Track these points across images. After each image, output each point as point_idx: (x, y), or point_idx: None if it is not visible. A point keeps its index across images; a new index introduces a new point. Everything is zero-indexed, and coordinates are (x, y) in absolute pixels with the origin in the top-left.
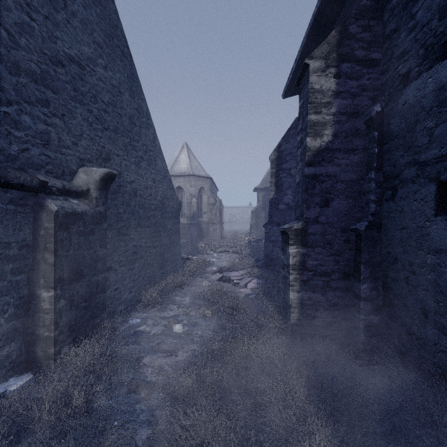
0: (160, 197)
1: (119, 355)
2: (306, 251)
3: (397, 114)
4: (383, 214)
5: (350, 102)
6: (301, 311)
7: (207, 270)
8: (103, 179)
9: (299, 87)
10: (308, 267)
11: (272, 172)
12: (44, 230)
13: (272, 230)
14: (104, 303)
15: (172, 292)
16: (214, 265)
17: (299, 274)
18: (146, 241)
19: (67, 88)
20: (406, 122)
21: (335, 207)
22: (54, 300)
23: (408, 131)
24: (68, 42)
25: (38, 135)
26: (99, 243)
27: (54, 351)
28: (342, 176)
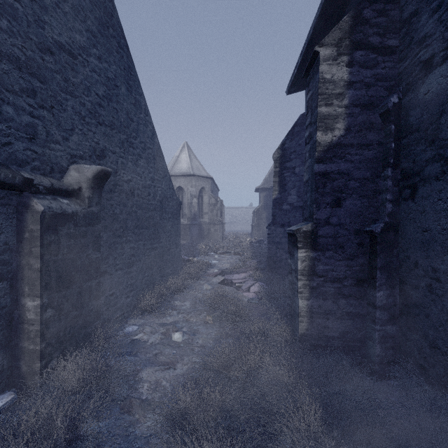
0: (160, 197)
1: (112, 370)
2: (316, 255)
3: (417, 105)
4: (401, 215)
5: (364, 93)
6: (310, 320)
7: (208, 272)
8: (96, 177)
9: (304, 83)
10: (318, 272)
11: (276, 171)
12: (29, 233)
13: (275, 231)
14: (98, 310)
15: (172, 297)
16: (215, 267)
17: (309, 280)
18: (144, 243)
19: (56, 78)
20: (429, 113)
21: (348, 207)
22: (40, 310)
23: (432, 123)
24: (58, 28)
25: (23, 127)
26: (92, 246)
27: (40, 366)
28: (355, 173)
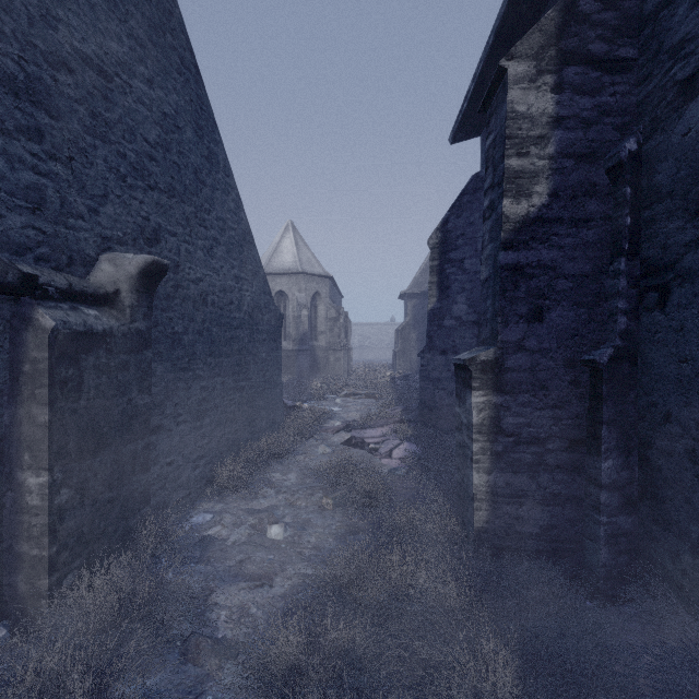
0: (248, 306)
1: (168, 589)
2: (503, 401)
3: (669, 154)
4: (641, 335)
5: (581, 135)
6: (493, 506)
7: (326, 426)
8: (144, 274)
9: (478, 124)
10: (505, 428)
11: (433, 265)
12: (30, 364)
13: (432, 361)
14: (147, 490)
15: (268, 466)
16: (336, 418)
17: (490, 440)
18: (223, 380)
19: (78, 111)
20: (691, 166)
21: (554, 323)
22: (49, 491)
23: (695, 183)
24: (81, 30)
25: (21, 191)
26: (137, 385)
27: (49, 584)
28: (566, 267)
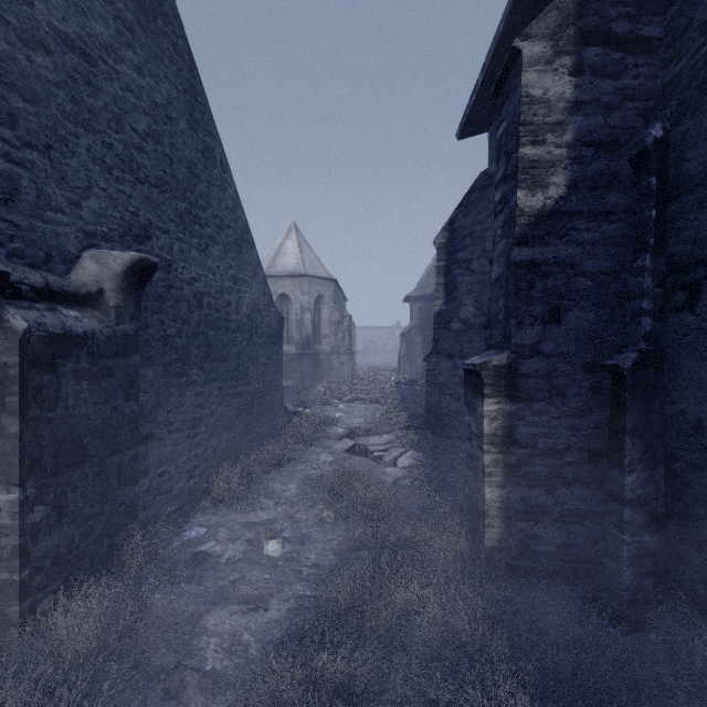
0: (247, 308)
1: (153, 615)
2: (517, 409)
3: (700, 140)
4: (668, 338)
5: (602, 121)
6: (506, 523)
7: (329, 433)
8: (131, 272)
9: (486, 119)
10: (520, 439)
11: (439, 266)
12: None
13: (438, 365)
14: (134, 504)
15: (267, 475)
16: (339, 424)
17: (503, 452)
18: (220, 385)
19: (57, 96)
20: None
21: (572, 324)
22: (21, 509)
23: None
24: (60, 8)
25: None
26: (123, 392)
27: (21, 611)
28: (586, 264)
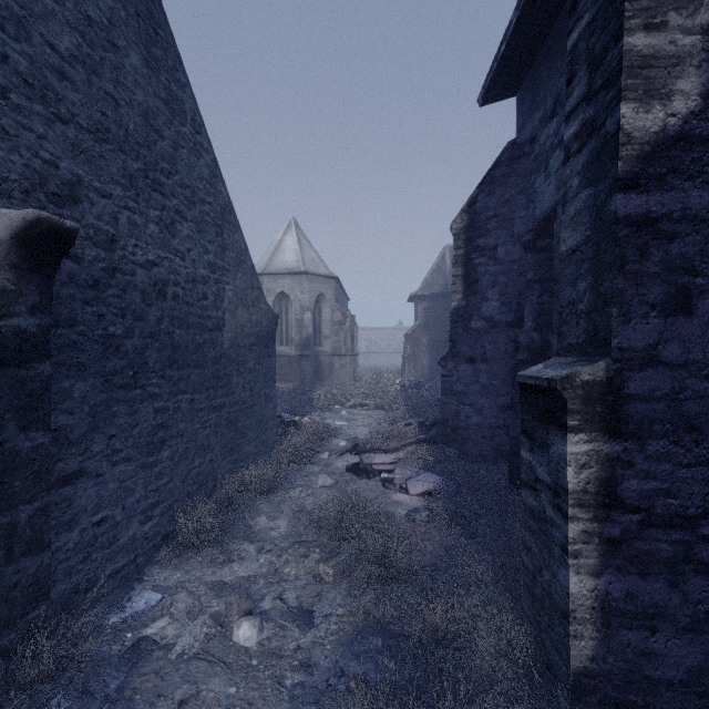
0: (230, 303)
1: None
2: (621, 451)
3: None
4: None
5: None
6: (603, 632)
7: (329, 446)
8: (26, 240)
9: (515, 78)
10: (625, 498)
11: (457, 255)
12: None
13: (456, 370)
14: (40, 579)
15: (252, 506)
16: (341, 435)
17: (599, 519)
18: (192, 397)
19: None
20: None
21: None
22: None
23: None
24: None
25: None
26: (16, 419)
27: None
28: None
